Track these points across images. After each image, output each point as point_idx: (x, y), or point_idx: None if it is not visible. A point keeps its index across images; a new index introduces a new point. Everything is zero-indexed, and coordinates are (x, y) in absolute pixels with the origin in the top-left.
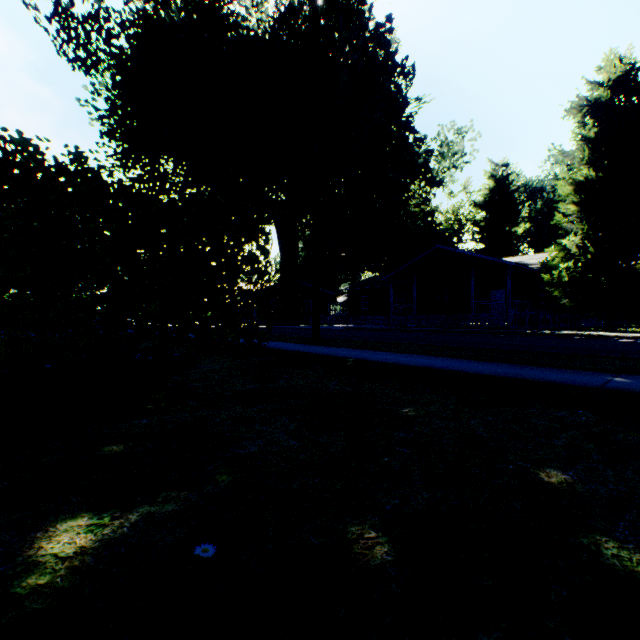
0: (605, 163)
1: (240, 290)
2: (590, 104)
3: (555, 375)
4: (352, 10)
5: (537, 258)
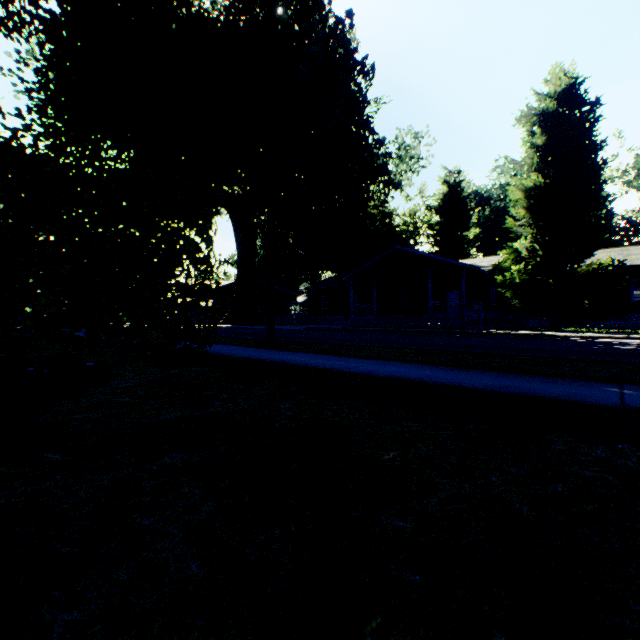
0: (551, 171)
1: (177, 285)
2: (538, 114)
3: (555, 388)
4: (312, 1)
5: (488, 261)
